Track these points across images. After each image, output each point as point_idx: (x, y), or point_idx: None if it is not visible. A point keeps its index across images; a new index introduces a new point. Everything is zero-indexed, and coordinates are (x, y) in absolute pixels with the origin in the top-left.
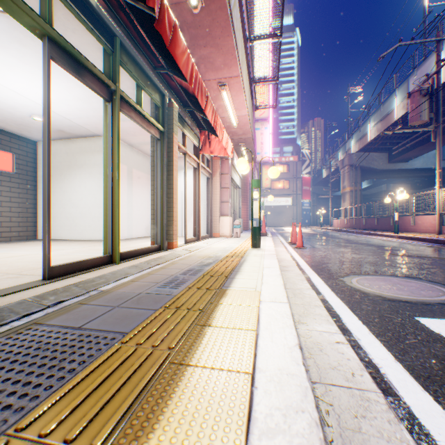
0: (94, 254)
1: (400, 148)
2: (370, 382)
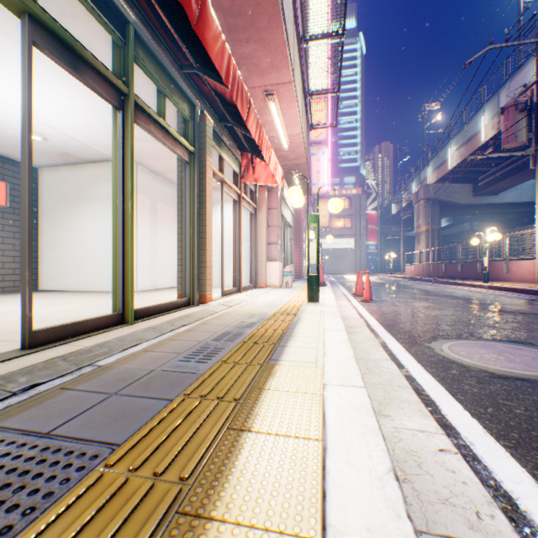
0: (104, 311)
1: (487, 178)
2: (509, 532)
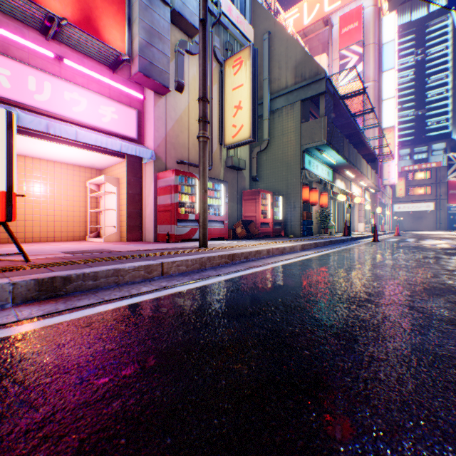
0: None
1: None
2: None
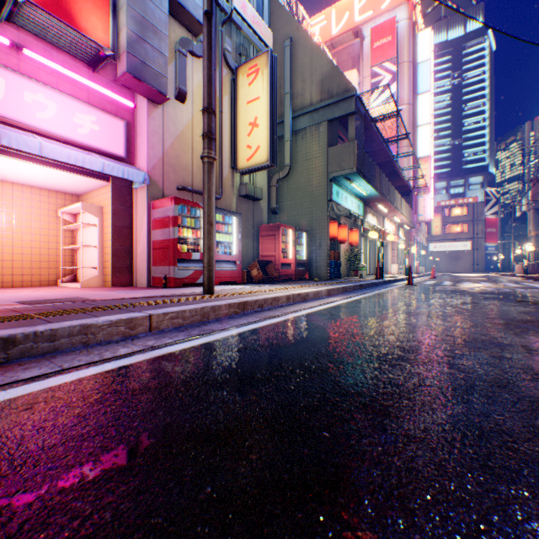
0: None
1: None
2: None
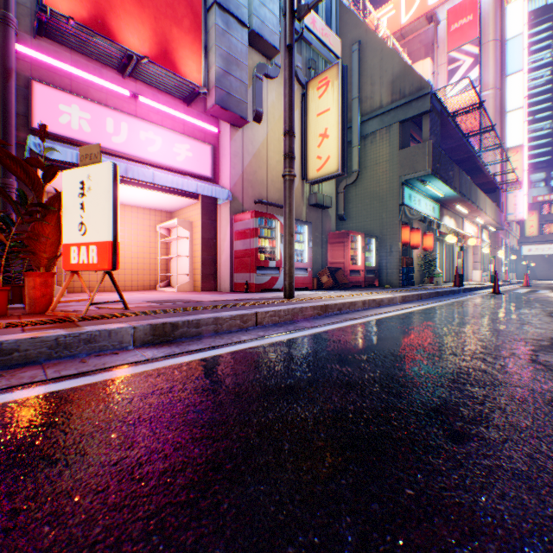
0: None
1: None
2: None
